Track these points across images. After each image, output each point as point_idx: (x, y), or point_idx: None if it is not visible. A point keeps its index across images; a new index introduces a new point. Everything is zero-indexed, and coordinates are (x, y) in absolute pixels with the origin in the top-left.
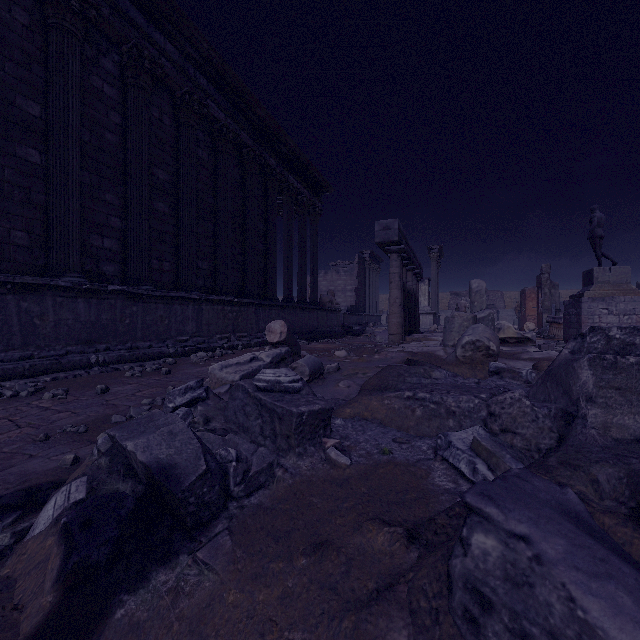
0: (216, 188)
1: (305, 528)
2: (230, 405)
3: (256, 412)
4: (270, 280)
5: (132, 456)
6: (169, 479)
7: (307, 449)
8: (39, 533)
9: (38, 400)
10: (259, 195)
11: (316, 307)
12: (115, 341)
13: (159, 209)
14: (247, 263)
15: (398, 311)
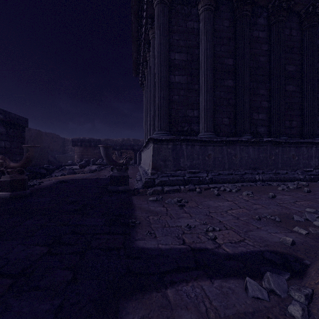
0: None
1: None
2: None
3: None
4: None
5: None
6: None
7: None
8: None
9: (240, 195)
10: None
11: None
12: (266, 169)
13: (289, 90)
14: None
15: None
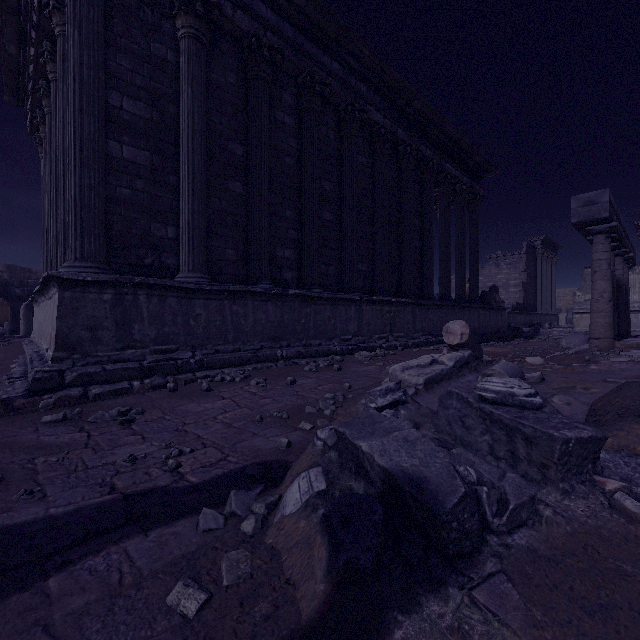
0: (374, 190)
1: (629, 608)
2: (440, 413)
3: (481, 426)
4: (426, 278)
5: (366, 457)
6: (423, 494)
7: (574, 486)
8: (292, 513)
9: (247, 386)
10: (414, 191)
11: (477, 305)
12: (294, 338)
13: (326, 218)
14: (403, 262)
15: (606, 308)
